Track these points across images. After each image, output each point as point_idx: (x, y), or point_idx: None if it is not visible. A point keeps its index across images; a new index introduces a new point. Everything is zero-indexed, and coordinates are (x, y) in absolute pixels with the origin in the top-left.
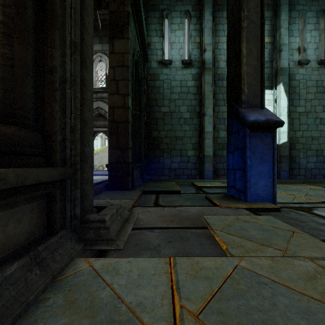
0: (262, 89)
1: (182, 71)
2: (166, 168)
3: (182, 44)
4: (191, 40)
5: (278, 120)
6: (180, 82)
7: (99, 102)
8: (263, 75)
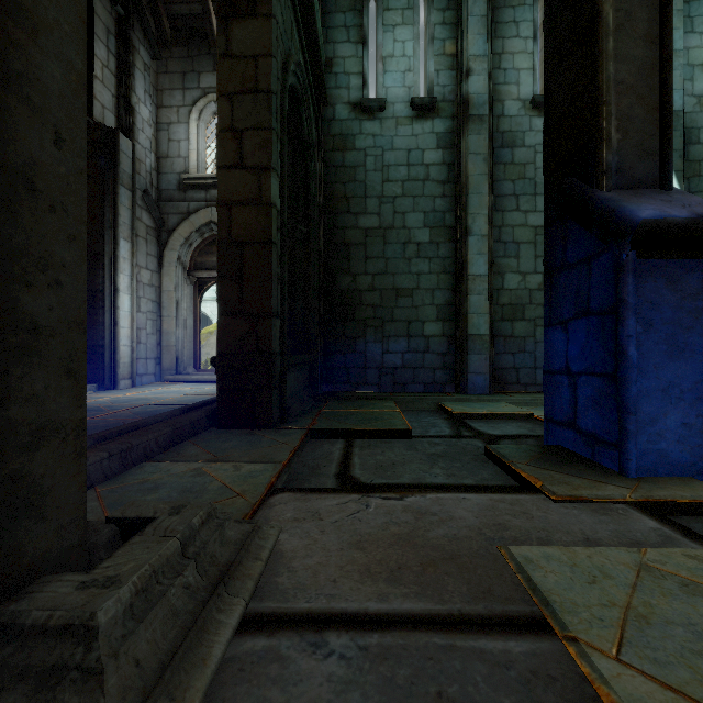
0: (665, 131)
1: (410, 127)
2: (371, 366)
3: (410, 60)
4: (434, 49)
5: None
6: (406, 154)
7: (212, 210)
8: (668, 87)
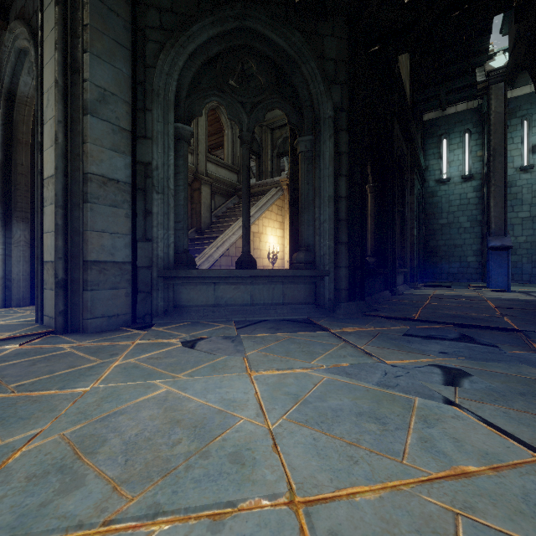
0: (504, 225)
1: (461, 186)
2: (444, 272)
3: (461, 161)
4: (472, 155)
5: (508, 245)
6: (459, 195)
7: None
8: (505, 217)
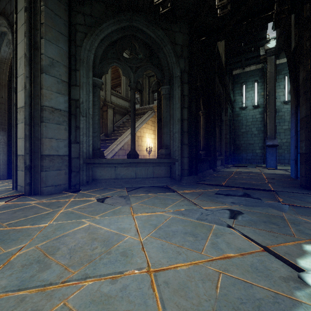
0: (274, 133)
1: (253, 111)
2: (244, 159)
3: (253, 97)
4: (258, 94)
5: (276, 144)
6: (252, 116)
7: None
8: (275, 129)
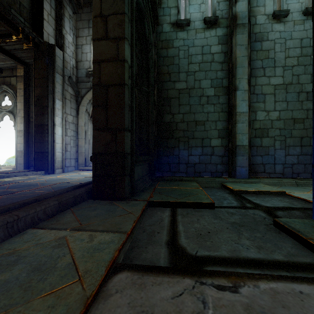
0: None
1: (203, 34)
2: (182, 162)
3: None
4: None
5: None
6: (201, 48)
7: None
8: None
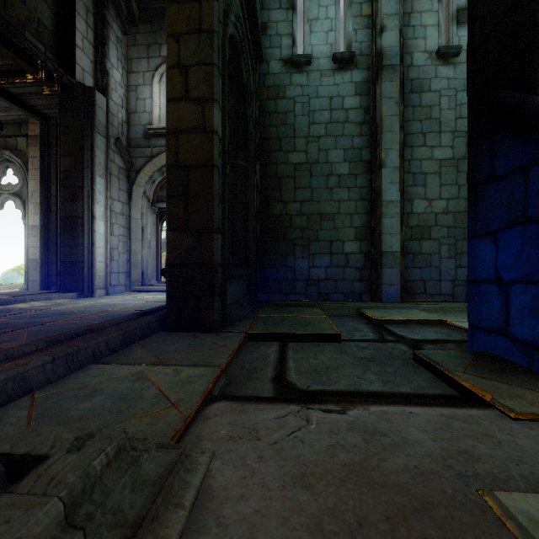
0: None
1: (332, 78)
2: (299, 278)
3: (332, 21)
4: (353, 11)
5: None
6: (329, 100)
7: None
8: None
